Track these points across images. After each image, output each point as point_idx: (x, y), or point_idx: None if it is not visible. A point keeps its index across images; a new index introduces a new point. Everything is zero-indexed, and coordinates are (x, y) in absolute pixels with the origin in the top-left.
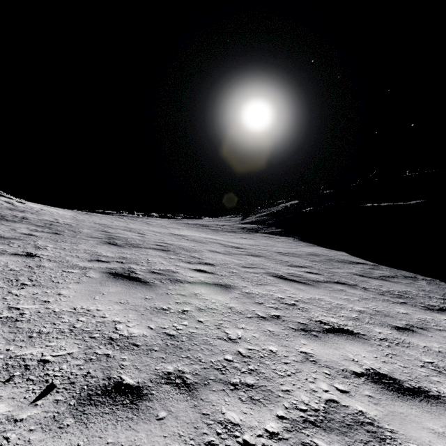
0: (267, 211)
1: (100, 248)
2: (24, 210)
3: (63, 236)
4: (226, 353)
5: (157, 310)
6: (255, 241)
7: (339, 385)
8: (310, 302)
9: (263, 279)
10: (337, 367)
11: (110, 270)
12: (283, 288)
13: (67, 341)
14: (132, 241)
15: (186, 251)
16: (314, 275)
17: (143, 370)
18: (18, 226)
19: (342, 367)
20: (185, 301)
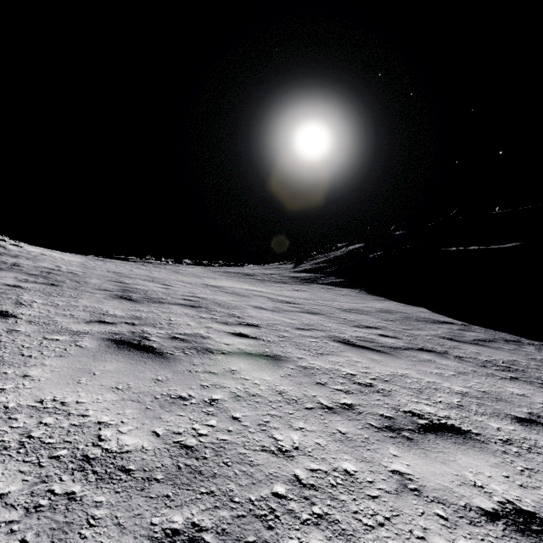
0: (326, 257)
1: (107, 304)
2: (18, 254)
3: (61, 288)
4: (274, 481)
5: (172, 400)
6: (311, 294)
7: (465, 541)
8: (392, 381)
9: (325, 346)
10: (454, 501)
11: (113, 336)
12: (352, 360)
13: (6, 468)
14: (153, 294)
15: (222, 308)
16: (390, 339)
17: (129, 527)
18: (3, 275)
19: (462, 501)
20: (216, 383)
